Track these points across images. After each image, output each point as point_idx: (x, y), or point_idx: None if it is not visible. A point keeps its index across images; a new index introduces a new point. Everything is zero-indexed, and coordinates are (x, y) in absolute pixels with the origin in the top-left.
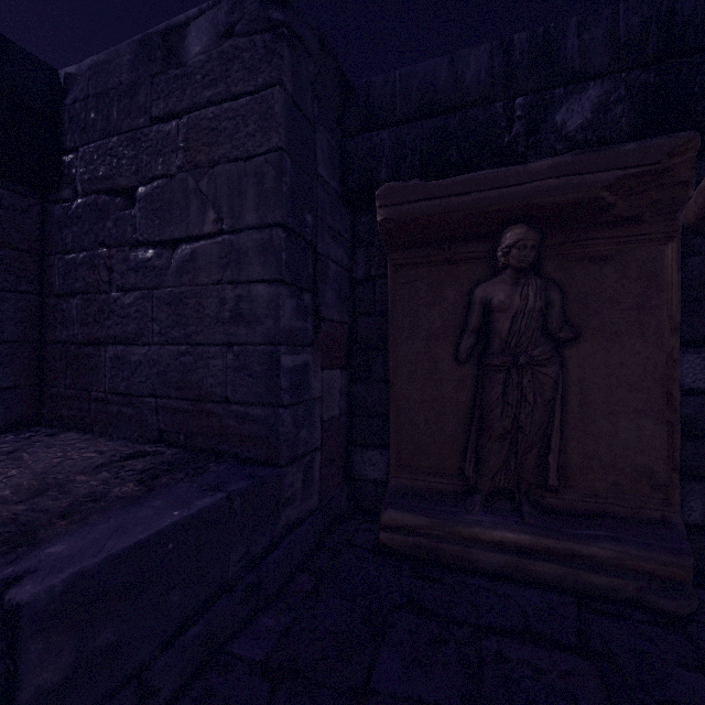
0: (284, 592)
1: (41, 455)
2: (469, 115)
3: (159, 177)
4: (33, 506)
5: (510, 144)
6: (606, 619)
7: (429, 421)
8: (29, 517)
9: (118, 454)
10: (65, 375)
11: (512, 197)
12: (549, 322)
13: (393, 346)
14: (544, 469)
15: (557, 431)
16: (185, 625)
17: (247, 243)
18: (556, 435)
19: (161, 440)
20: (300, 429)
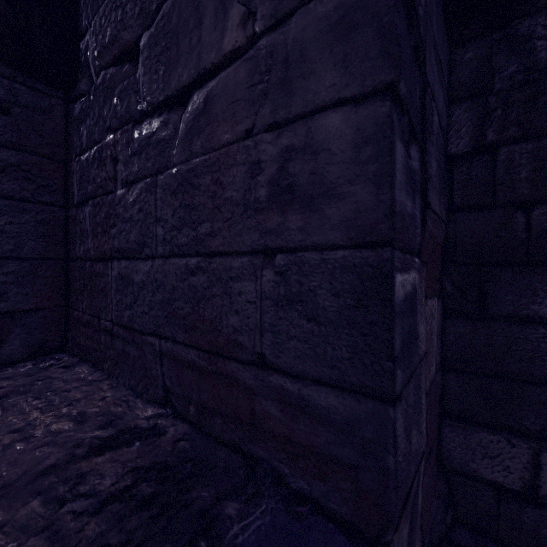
0: None
1: (8, 417)
2: None
3: (163, 3)
4: None
5: None
6: None
7: None
8: None
9: (89, 439)
10: (82, 296)
11: None
12: None
13: None
14: None
15: None
16: None
17: (302, 37)
18: None
19: (167, 401)
20: (410, 431)
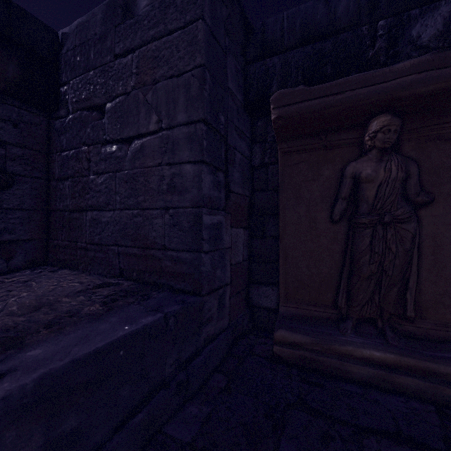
0: (205, 387)
1: (43, 283)
2: (341, 38)
3: (119, 95)
4: (30, 318)
5: (373, 57)
6: None
7: (309, 265)
8: (25, 326)
9: (92, 284)
10: (62, 232)
11: (379, 92)
12: (407, 189)
13: (282, 211)
14: (403, 304)
15: (415, 274)
16: (133, 412)
17: (178, 136)
18: (414, 277)
19: (121, 275)
20: (216, 269)
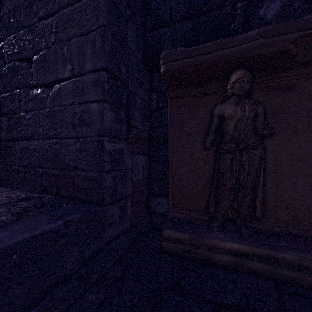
0: (105, 277)
1: None
2: (211, 15)
3: (43, 49)
4: None
5: (234, 29)
6: (295, 298)
7: (189, 181)
8: None
9: (15, 198)
10: None
11: (236, 52)
12: (256, 125)
13: (170, 141)
14: (253, 208)
15: (261, 186)
16: (29, 306)
17: (87, 81)
18: (261, 189)
19: (44, 191)
20: (117, 185)
